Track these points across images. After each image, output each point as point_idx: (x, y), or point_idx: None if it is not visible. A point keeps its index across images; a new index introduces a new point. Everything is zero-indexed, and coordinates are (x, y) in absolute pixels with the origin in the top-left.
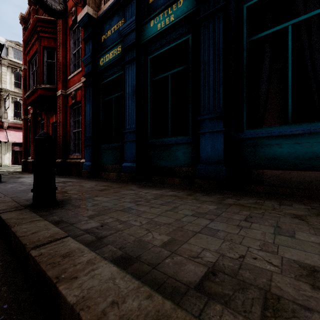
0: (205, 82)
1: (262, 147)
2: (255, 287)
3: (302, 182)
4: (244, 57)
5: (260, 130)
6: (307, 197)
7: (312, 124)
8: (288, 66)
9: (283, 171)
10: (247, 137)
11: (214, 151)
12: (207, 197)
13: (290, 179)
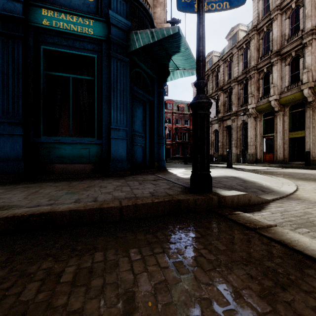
0: (4, 90)
1: (54, 149)
2: (2, 205)
3: (76, 170)
4: (42, 83)
5: (53, 137)
6: (76, 178)
7: (81, 138)
8: (70, 101)
9: (66, 164)
10: (44, 141)
11: (13, 150)
12: (1, 187)
13: (70, 169)
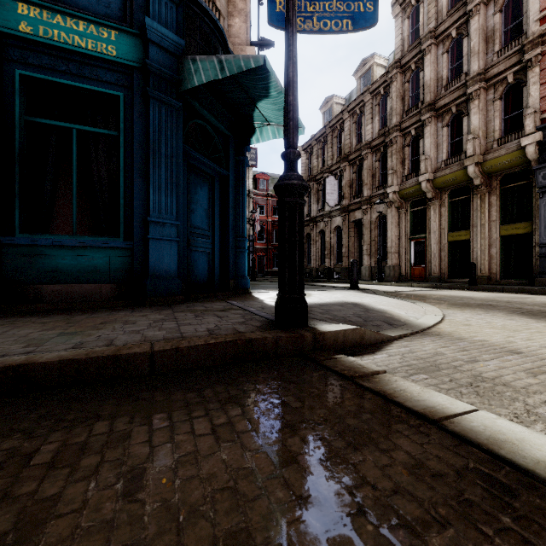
0: None
1: (42, 258)
2: None
3: (85, 295)
4: (17, 138)
5: (39, 236)
6: (85, 309)
7: (93, 238)
8: (73, 172)
9: (66, 285)
10: (21, 243)
11: None
12: None
13: (73, 293)
